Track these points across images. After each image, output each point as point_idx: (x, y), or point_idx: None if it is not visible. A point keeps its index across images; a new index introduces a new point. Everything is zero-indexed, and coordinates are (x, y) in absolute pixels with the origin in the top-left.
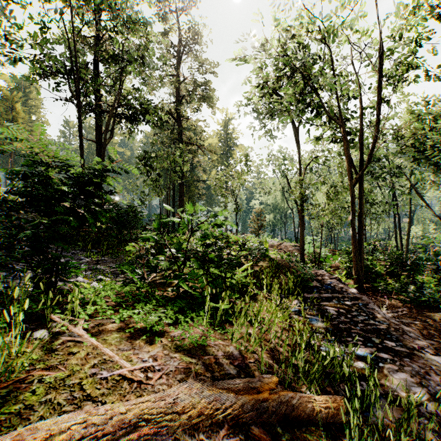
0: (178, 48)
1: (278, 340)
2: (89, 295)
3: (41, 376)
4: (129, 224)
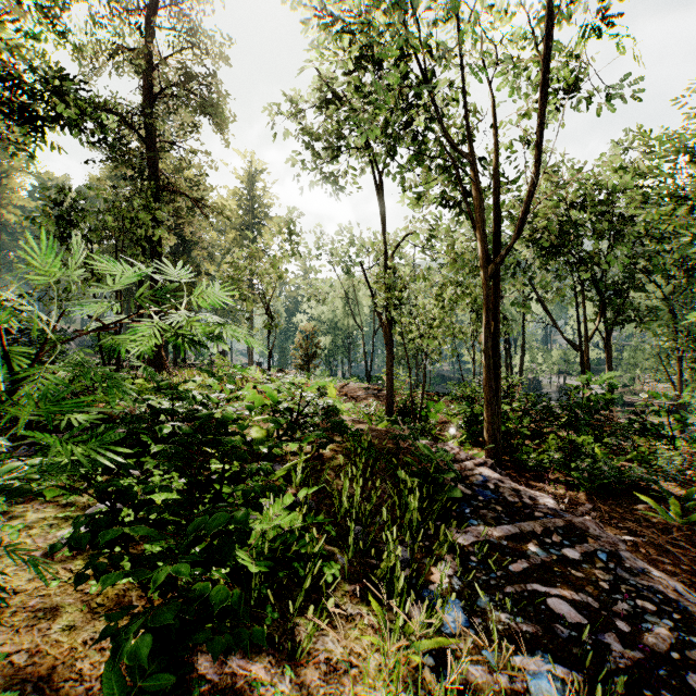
0: None
1: None
2: None
3: None
4: None
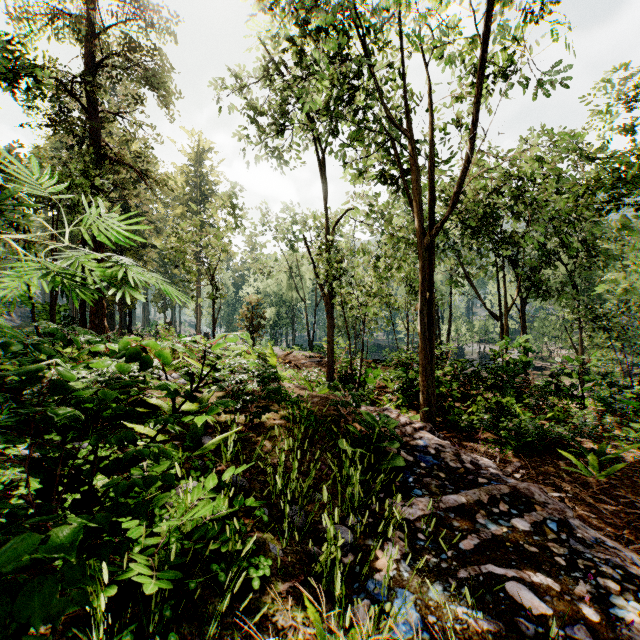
0: None
1: None
2: None
3: None
4: None
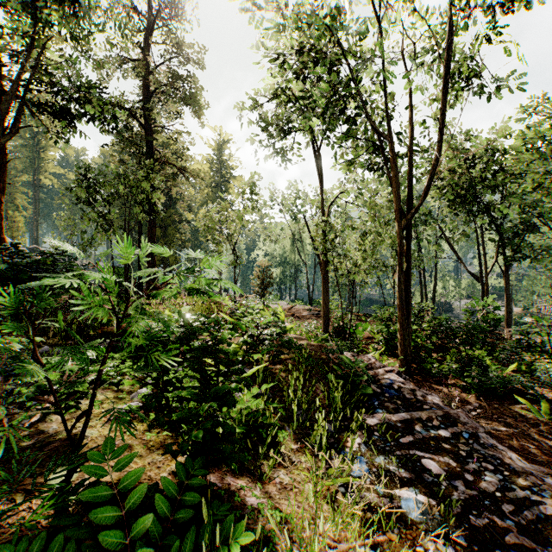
0: (147, 21)
1: None
2: None
3: None
4: None
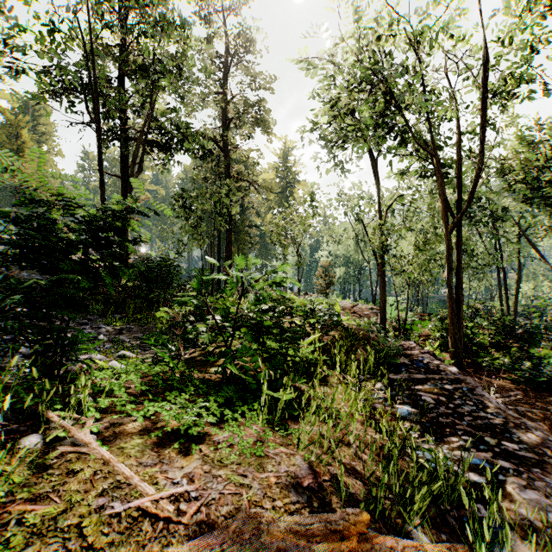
0: (225, 59)
1: (359, 442)
2: (104, 380)
3: (22, 513)
4: (162, 281)
